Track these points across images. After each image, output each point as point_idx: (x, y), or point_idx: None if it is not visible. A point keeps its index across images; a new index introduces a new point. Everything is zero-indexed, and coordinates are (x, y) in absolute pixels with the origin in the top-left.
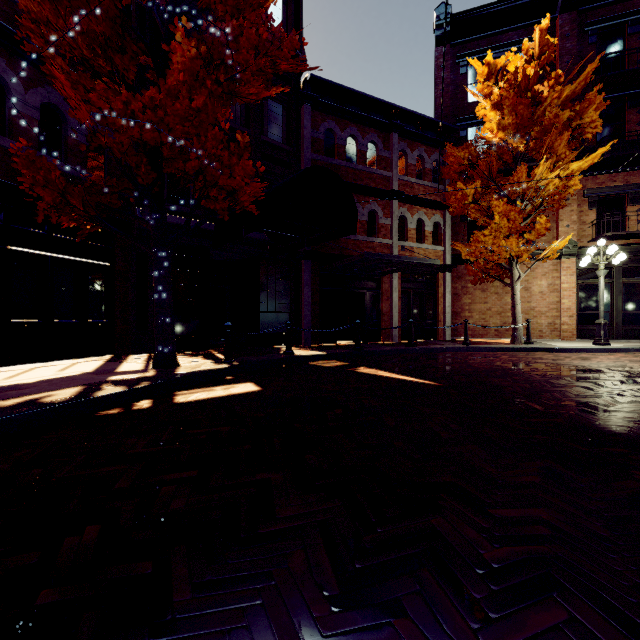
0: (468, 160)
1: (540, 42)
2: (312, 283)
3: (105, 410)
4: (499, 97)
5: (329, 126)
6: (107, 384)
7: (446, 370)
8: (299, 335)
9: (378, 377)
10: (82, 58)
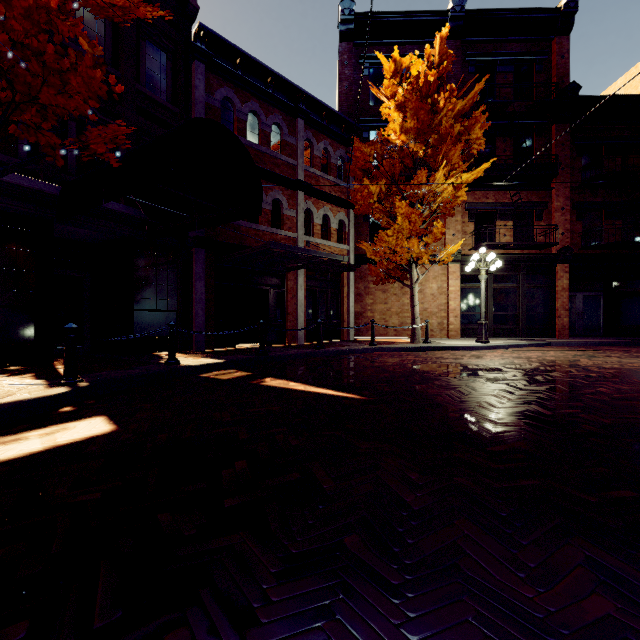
0: (374, 158)
1: (440, 50)
2: (206, 276)
3: None
4: (403, 99)
5: (227, 94)
6: None
7: (364, 377)
8: (189, 338)
9: (291, 392)
10: None
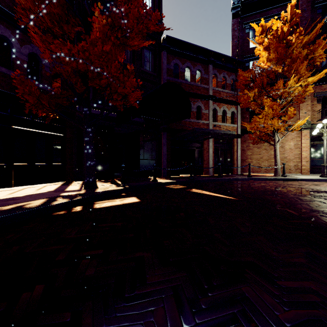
0: (250, 78)
1: (291, 12)
2: (167, 144)
3: (57, 212)
4: (267, 43)
5: (176, 62)
6: (59, 197)
7: (240, 191)
8: (160, 171)
9: (203, 194)
10: (47, 27)
